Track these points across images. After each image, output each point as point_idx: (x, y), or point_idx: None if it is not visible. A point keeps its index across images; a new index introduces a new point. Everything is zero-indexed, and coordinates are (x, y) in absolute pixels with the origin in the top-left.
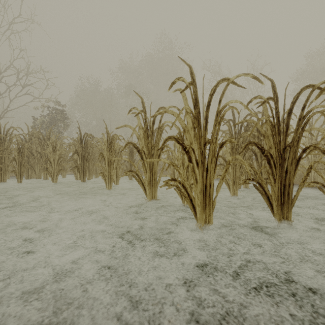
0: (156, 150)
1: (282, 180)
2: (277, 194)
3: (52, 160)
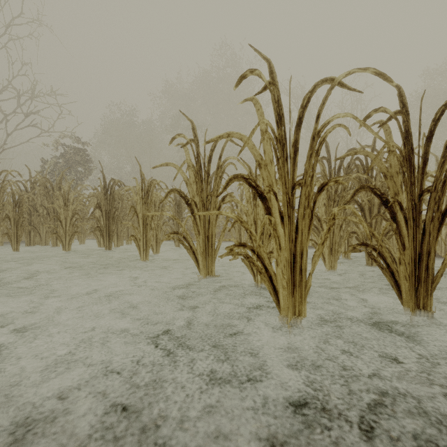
0: (213, 200)
1: (416, 246)
2: (409, 268)
3: (62, 218)
